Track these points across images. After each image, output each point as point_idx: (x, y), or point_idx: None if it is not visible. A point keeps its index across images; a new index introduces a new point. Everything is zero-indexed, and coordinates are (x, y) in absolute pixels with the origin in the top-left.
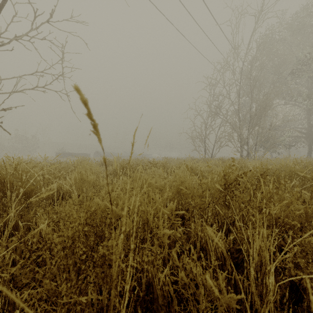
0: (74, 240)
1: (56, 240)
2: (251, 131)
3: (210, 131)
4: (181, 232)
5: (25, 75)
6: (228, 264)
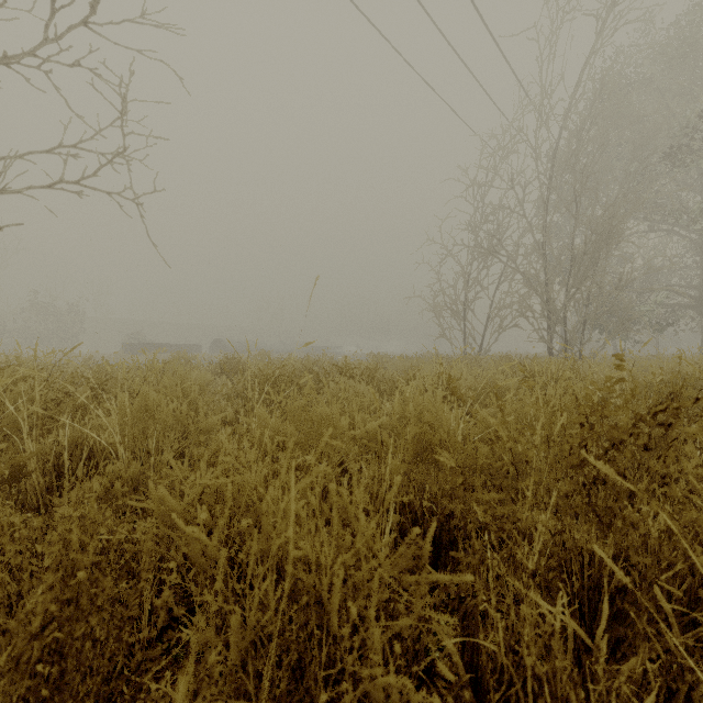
0: None
1: None
2: (574, 292)
3: (477, 293)
4: (456, 653)
5: (32, 152)
6: None
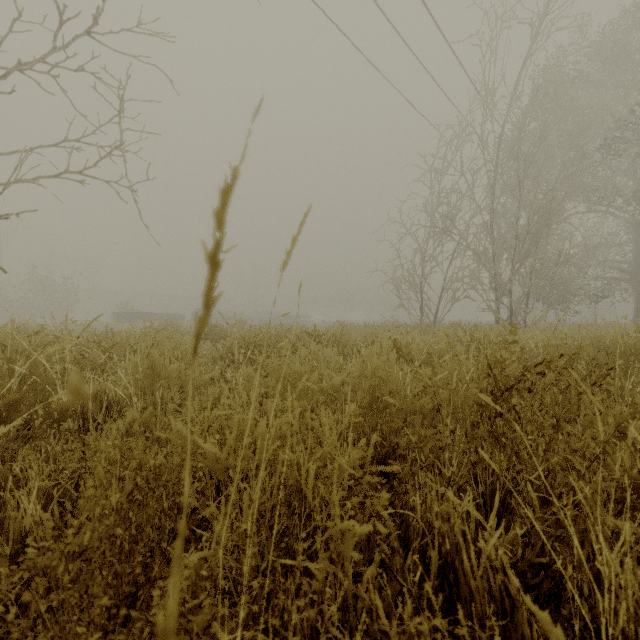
0: (87, 561)
1: (36, 560)
2: (518, 267)
3: (432, 267)
4: (389, 519)
5: (40, 146)
6: (521, 618)
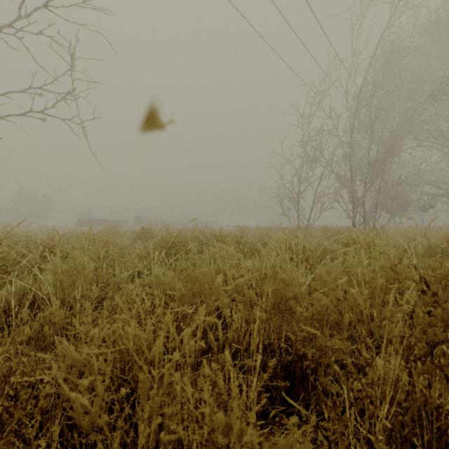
0: None
1: None
2: (370, 186)
3: (306, 186)
4: None
5: (11, 91)
6: None
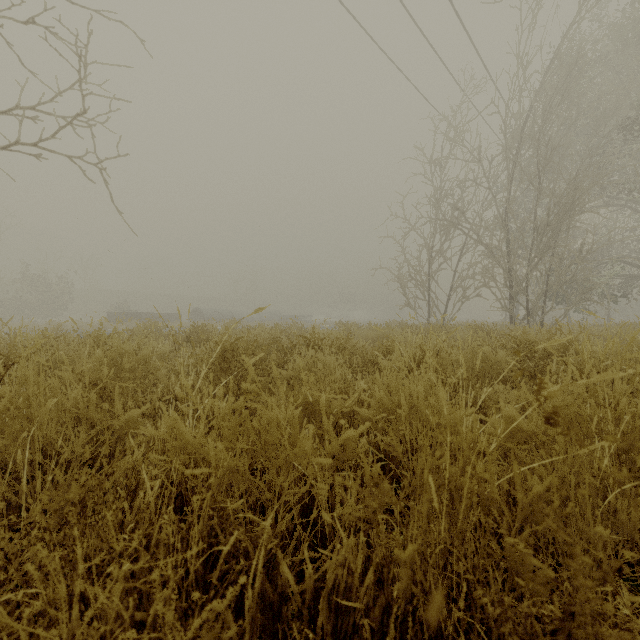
0: None
1: None
2: (536, 262)
3: (440, 264)
4: None
5: None
6: None
